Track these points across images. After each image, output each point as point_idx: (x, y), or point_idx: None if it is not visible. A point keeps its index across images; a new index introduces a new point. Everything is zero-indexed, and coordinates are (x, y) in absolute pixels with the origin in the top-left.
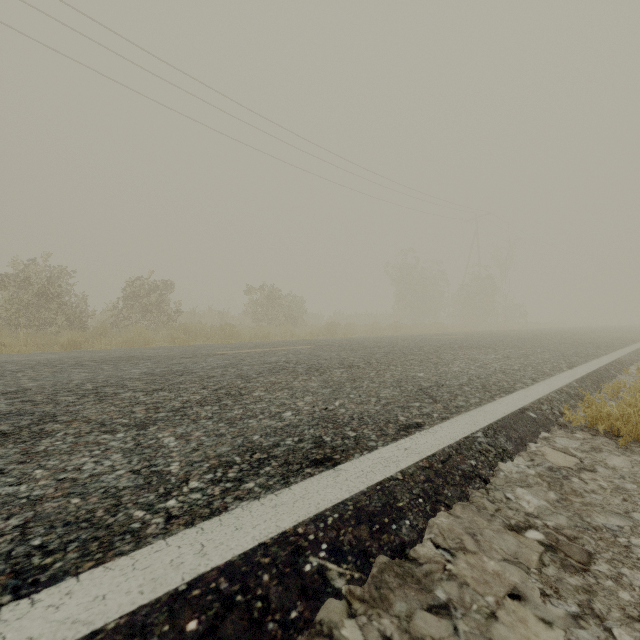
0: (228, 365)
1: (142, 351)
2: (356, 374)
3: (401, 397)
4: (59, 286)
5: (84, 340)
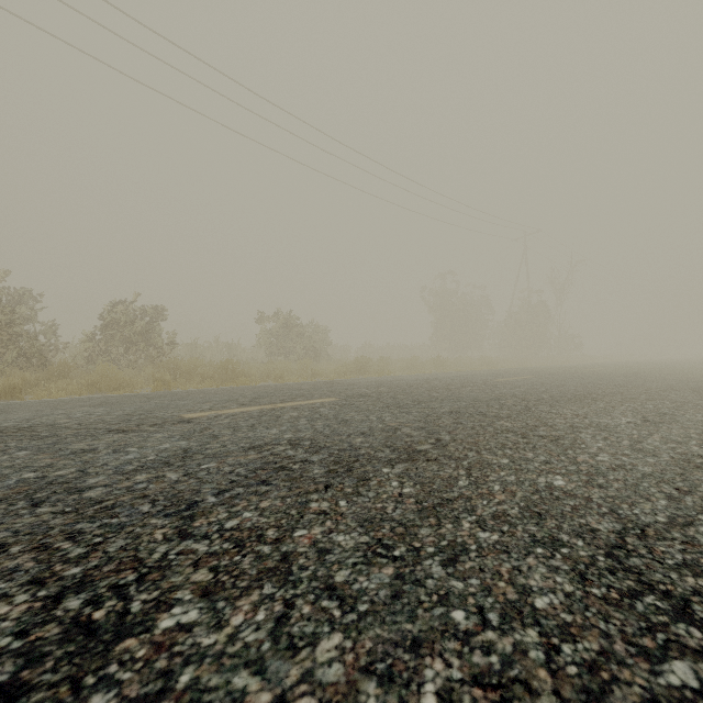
0: (176, 457)
1: (69, 411)
2: (431, 485)
3: (600, 614)
4: (12, 311)
5: (35, 383)
